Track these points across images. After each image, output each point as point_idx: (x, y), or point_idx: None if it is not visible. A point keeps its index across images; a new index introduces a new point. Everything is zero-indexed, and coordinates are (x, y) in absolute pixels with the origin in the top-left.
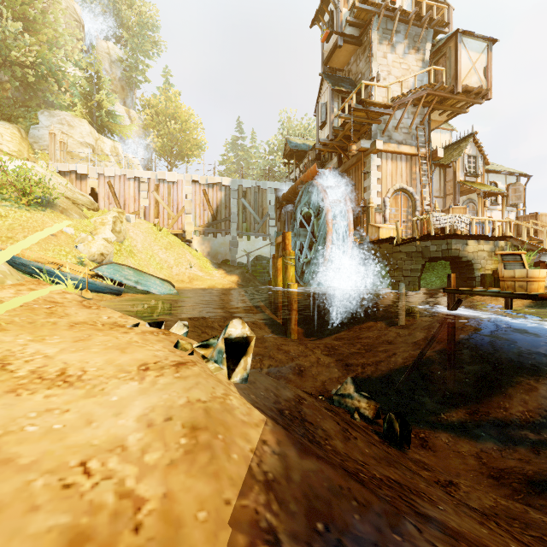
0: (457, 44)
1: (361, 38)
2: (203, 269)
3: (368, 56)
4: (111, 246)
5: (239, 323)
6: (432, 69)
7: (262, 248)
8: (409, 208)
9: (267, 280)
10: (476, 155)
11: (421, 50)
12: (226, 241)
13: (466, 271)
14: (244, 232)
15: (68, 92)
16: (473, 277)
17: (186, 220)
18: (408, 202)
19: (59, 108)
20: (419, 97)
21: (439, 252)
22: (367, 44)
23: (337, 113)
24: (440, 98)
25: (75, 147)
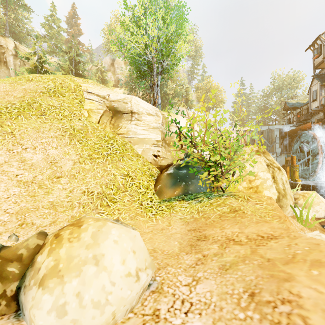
0: None
1: None
2: None
3: None
4: None
5: None
6: None
7: None
8: None
9: None
10: None
11: None
12: None
13: None
14: None
15: None
16: None
17: None
18: None
19: (173, 103)
20: None
21: None
22: None
23: (324, 96)
24: None
25: None
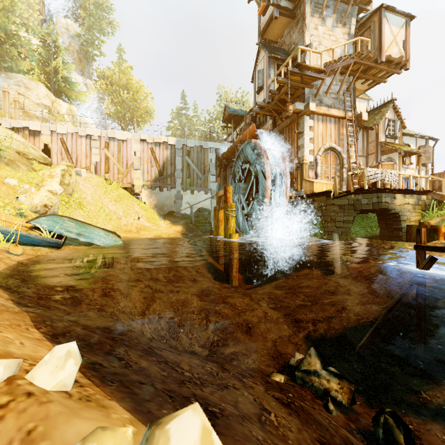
0: (381, 18)
1: (294, 12)
2: (150, 220)
3: (302, 27)
4: (56, 198)
5: (193, 440)
6: (359, 39)
7: (204, 201)
8: (337, 165)
9: (208, 230)
10: (395, 120)
11: (347, 25)
12: (172, 194)
13: (392, 222)
14: (188, 187)
15: (28, 60)
16: (399, 228)
17: (135, 175)
18: (336, 160)
19: (18, 72)
20: (346, 66)
21: (370, 205)
22: (300, 16)
23: (273, 78)
24: (364, 67)
25: (32, 107)
